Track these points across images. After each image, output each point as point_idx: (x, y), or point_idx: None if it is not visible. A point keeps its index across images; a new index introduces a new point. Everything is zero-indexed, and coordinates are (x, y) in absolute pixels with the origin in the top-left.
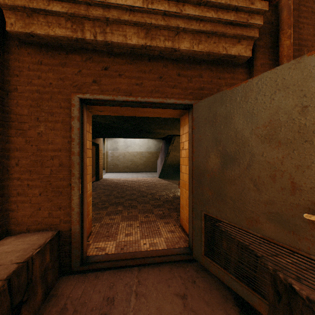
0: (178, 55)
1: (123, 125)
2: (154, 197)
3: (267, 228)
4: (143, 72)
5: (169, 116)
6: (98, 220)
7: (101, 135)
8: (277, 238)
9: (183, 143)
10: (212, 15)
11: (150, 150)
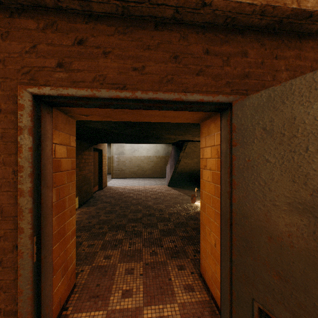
0: (207, 15)
1: (125, 130)
2: (163, 217)
3: None
4: (146, 48)
5: (184, 121)
6: (89, 259)
7: (103, 140)
8: None
9: (206, 160)
10: None
11: (159, 155)
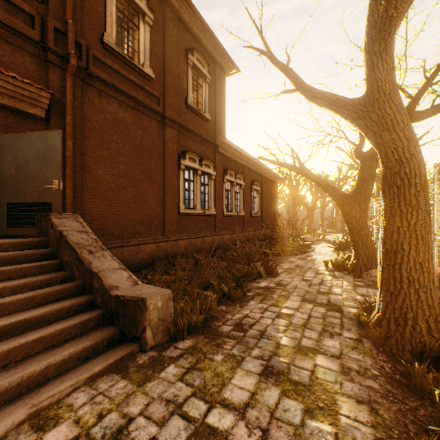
0: None
1: None
2: None
3: (37, 197)
4: None
5: None
6: None
7: None
8: (40, 200)
9: None
10: (12, 88)
11: None
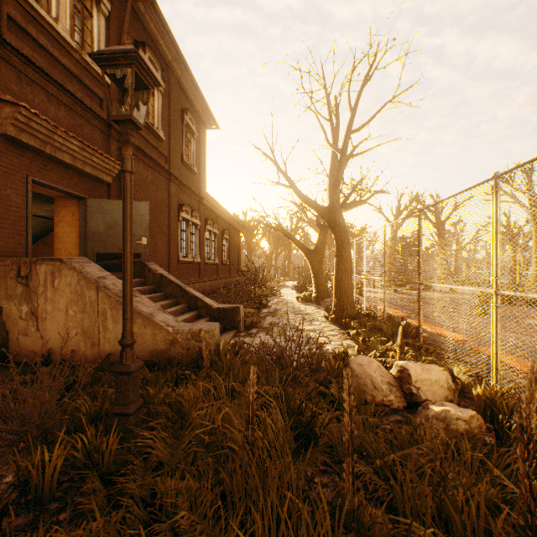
0: (82, 171)
1: None
2: None
3: None
4: (64, 174)
5: (50, 195)
6: None
7: None
8: None
9: (62, 217)
10: (103, 164)
11: None
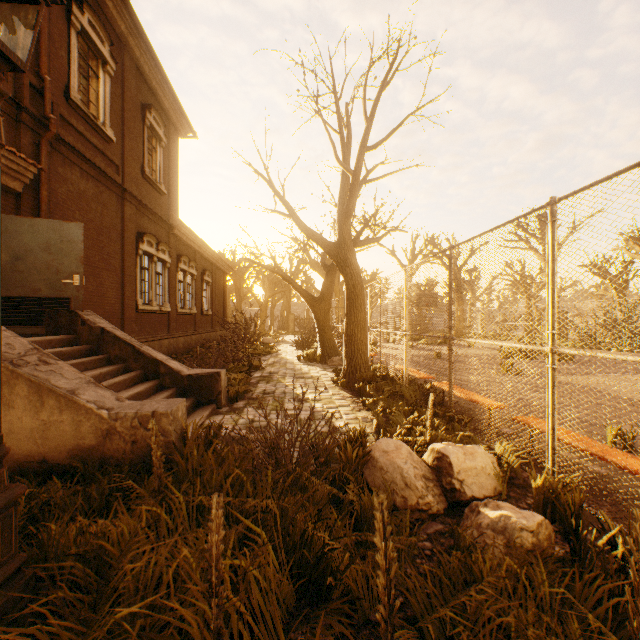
0: None
1: None
2: None
3: (46, 292)
4: None
5: None
6: None
7: None
8: (51, 295)
9: None
10: (4, 161)
11: None
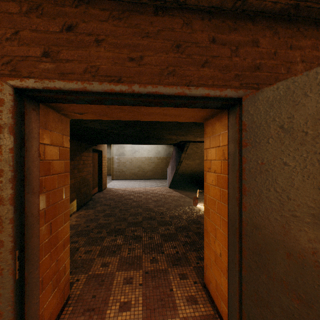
0: None
1: (125, 131)
2: (164, 220)
3: None
4: (145, 35)
5: (187, 119)
6: (85, 267)
7: (102, 141)
8: None
9: (210, 162)
10: None
11: (160, 156)
